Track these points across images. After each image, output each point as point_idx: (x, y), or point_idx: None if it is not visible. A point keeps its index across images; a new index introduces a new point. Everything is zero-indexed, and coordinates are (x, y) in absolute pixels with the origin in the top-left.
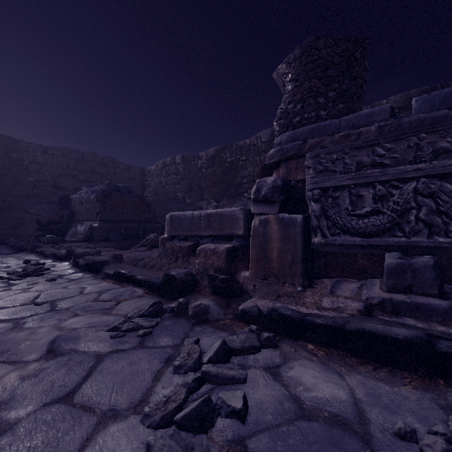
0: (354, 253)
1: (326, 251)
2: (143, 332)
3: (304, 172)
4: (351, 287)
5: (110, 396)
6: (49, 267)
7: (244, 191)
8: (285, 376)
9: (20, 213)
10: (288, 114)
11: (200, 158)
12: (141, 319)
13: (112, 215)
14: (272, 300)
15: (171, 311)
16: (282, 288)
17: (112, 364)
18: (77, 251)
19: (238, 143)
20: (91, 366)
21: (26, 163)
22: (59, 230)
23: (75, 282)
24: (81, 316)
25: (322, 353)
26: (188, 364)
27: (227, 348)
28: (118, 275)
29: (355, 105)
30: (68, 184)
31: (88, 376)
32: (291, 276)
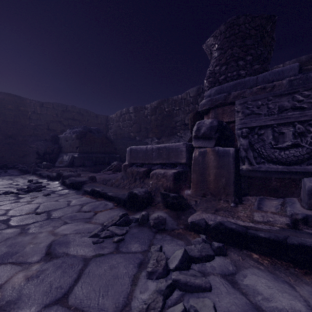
0: (269, 177)
1: (252, 175)
2: (117, 239)
3: (229, 116)
4: (273, 203)
5: (98, 299)
6: (45, 185)
7: (177, 131)
8: (241, 284)
9: (26, 147)
10: (215, 74)
11: (146, 109)
12: (114, 228)
13: (87, 148)
14: (212, 213)
15: (136, 221)
16: (218, 204)
17: (96, 268)
18: (64, 173)
19: (173, 98)
20: (80, 268)
21: (29, 113)
22: (51, 159)
23: (63, 196)
24: (69, 224)
25: (267, 262)
26: (158, 271)
27: (188, 257)
28: (94, 192)
29: (268, 65)
30: (57, 128)
31: (78, 278)
32: (225, 195)
